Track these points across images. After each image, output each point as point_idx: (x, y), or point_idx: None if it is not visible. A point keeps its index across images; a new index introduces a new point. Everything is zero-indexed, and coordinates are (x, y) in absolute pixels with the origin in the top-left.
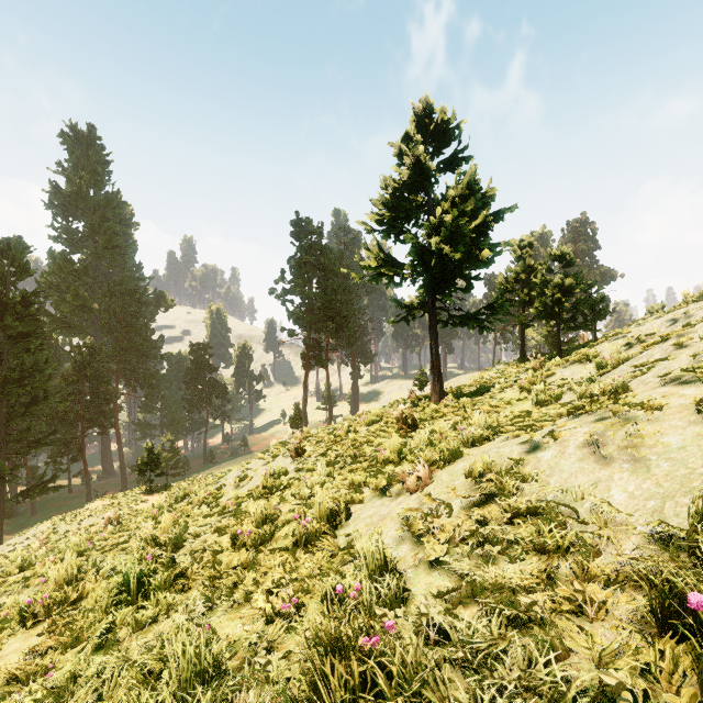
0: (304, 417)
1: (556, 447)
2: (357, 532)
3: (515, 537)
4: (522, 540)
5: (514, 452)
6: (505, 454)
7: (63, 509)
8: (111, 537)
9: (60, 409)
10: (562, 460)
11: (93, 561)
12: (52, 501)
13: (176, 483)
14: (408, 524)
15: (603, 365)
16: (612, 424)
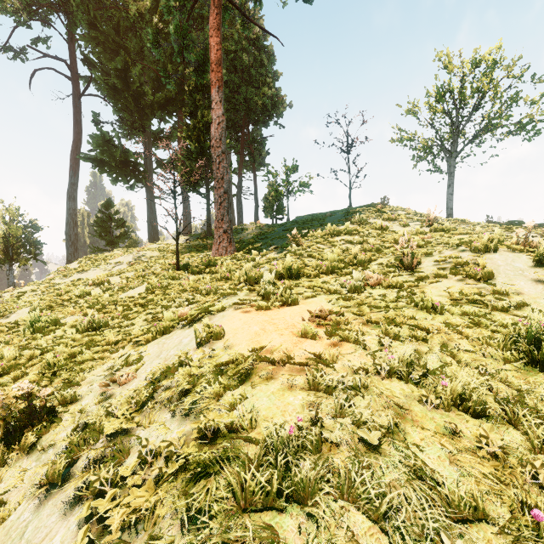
0: None
1: None
2: None
3: None
4: None
5: None
6: None
7: None
8: None
9: None
10: None
11: None
12: None
13: None
14: None
15: None
16: None
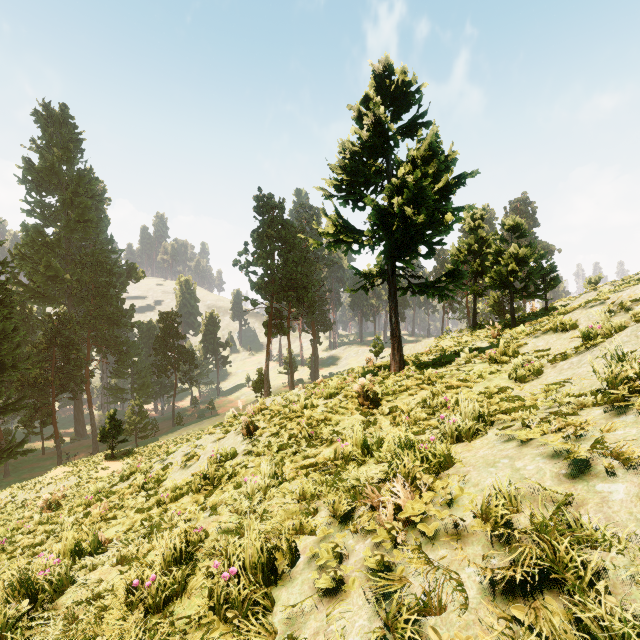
0: (267, 382)
1: (628, 476)
2: None
3: None
4: None
5: (545, 472)
6: (531, 475)
7: (35, 470)
8: (36, 529)
9: (31, 375)
10: None
11: None
12: (25, 463)
13: (139, 449)
14: (389, 620)
15: (591, 335)
16: None
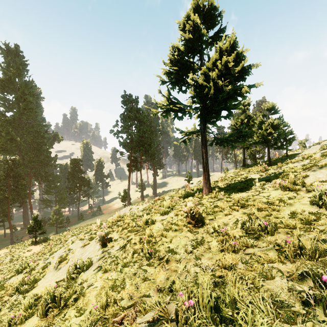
0: (128, 197)
1: None
2: None
3: None
4: None
5: None
6: None
7: None
8: None
9: None
10: None
11: None
12: None
13: (52, 237)
14: None
15: None
16: None
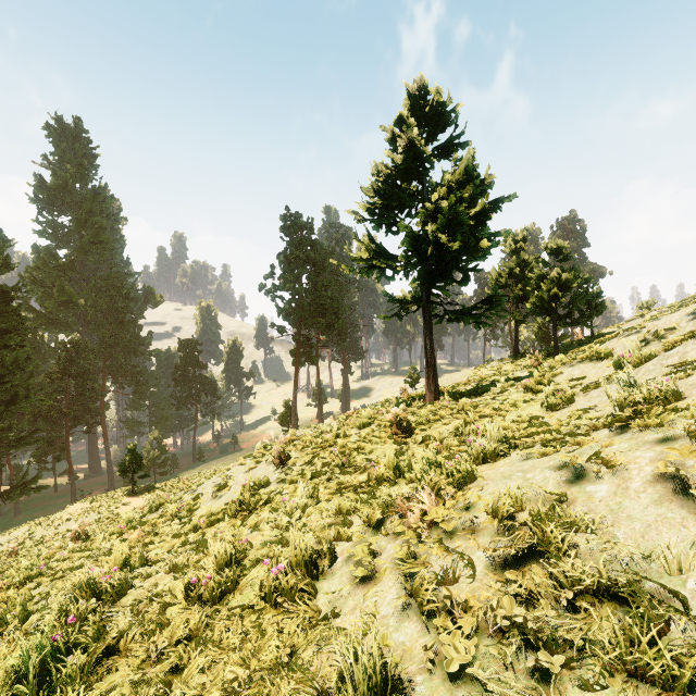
0: (294, 415)
1: (611, 478)
2: (341, 629)
3: (591, 645)
4: (595, 642)
5: (549, 480)
6: (537, 483)
7: (47, 508)
8: (71, 556)
9: (44, 407)
10: (628, 501)
11: (22, 606)
12: (36, 501)
13: (160, 484)
14: (413, 589)
15: (622, 363)
16: (692, 449)
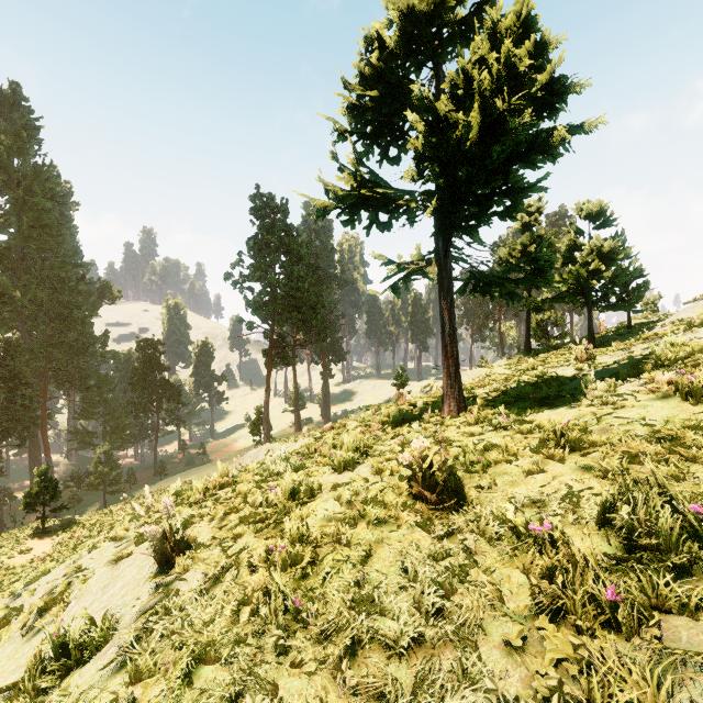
0: (266, 423)
1: None
2: None
3: None
4: None
5: None
6: None
7: None
8: None
9: None
10: None
11: None
12: None
13: (84, 518)
14: None
15: None
16: None
